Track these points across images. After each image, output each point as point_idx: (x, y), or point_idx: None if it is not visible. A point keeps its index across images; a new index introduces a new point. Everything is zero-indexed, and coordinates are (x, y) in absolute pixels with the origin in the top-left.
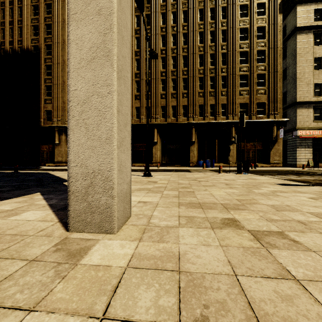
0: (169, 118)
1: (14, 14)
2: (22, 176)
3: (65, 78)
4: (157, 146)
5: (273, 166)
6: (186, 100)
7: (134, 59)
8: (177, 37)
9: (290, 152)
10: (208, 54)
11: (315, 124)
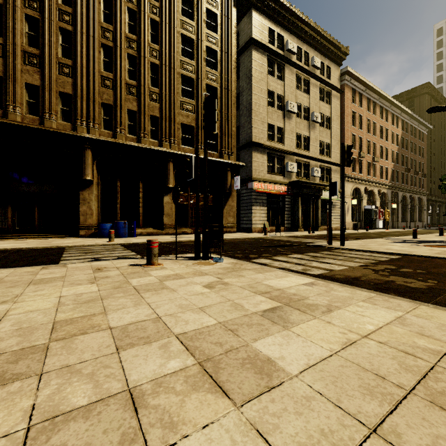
0: (17, 113)
1: None
2: None
3: None
4: None
5: (227, 232)
6: (69, 82)
7: None
8: None
9: (244, 211)
10: (123, 4)
11: (269, 176)
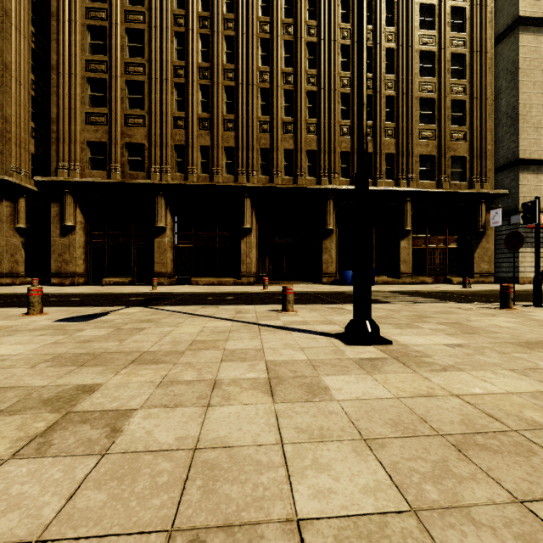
0: (279, 177)
1: None
2: None
3: (10, 58)
4: (250, 238)
5: (479, 282)
6: (314, 139)
7: (196, 33)
8: None
9: (501, 254)
10: None
11: None
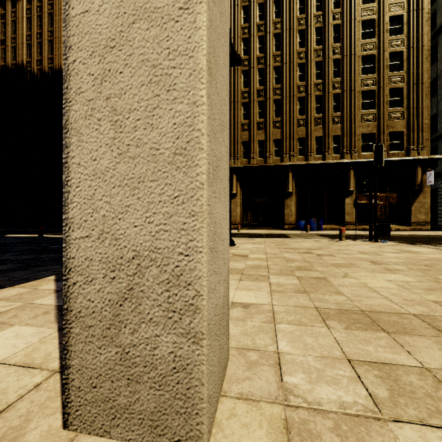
0: (254, 159)
1: (43, 24)
2: (44, 244)
3: None
4: (236, 200)
5: (416, 229)
6: (279, 131)
7: None
8: (266, 40)
9: None
10: (312, 62)
11: None
